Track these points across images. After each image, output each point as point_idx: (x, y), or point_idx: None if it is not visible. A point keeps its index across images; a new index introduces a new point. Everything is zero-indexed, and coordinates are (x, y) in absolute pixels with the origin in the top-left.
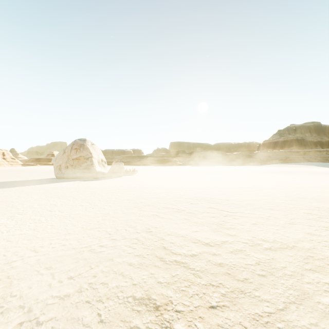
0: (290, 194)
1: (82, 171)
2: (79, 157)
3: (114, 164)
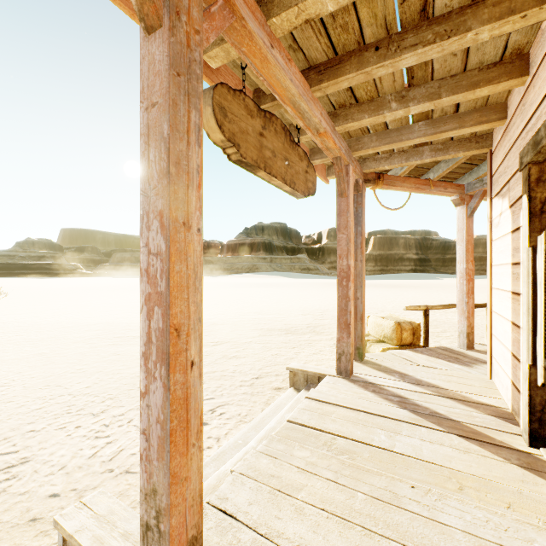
0: (242, 310)
1: None
2: None
3: None
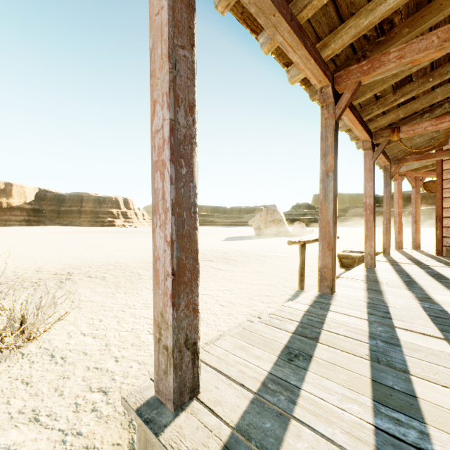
0: None
1: (277, 231)
2: (274, 219)
3: (297, 225)
